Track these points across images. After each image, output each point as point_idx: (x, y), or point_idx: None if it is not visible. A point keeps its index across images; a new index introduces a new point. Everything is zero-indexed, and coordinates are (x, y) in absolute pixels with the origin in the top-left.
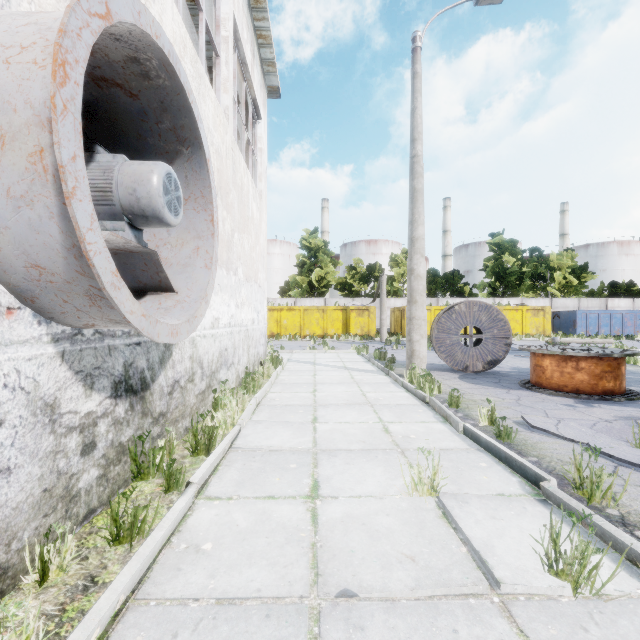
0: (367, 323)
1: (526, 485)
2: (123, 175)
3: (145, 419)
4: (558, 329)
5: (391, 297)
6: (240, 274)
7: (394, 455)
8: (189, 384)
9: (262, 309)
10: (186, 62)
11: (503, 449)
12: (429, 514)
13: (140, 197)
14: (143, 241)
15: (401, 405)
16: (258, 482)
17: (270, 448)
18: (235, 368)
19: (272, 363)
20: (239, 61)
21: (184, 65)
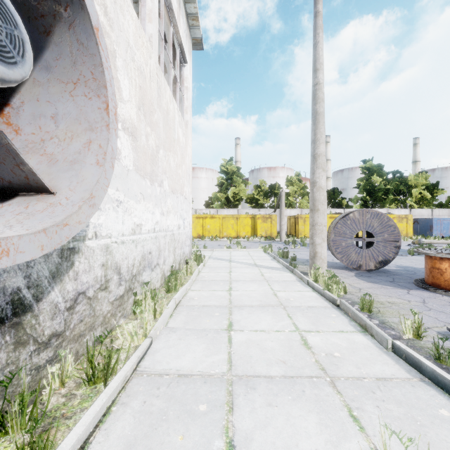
0: (270, 227)
1: None
2: None
3: (22, 349)
4: (417, 232)
5: (287, 208)
6: (166, 186)
7: (324, 389)
8: (101, 292)
9: (188, 217)
10: None
11: None
12: None
13: None
14: None
15: (312, 307)
16: (153, 445)
17: (179, 372)
18: (160, 268)
19: (196, 260)
20: (166, 6)
21: None
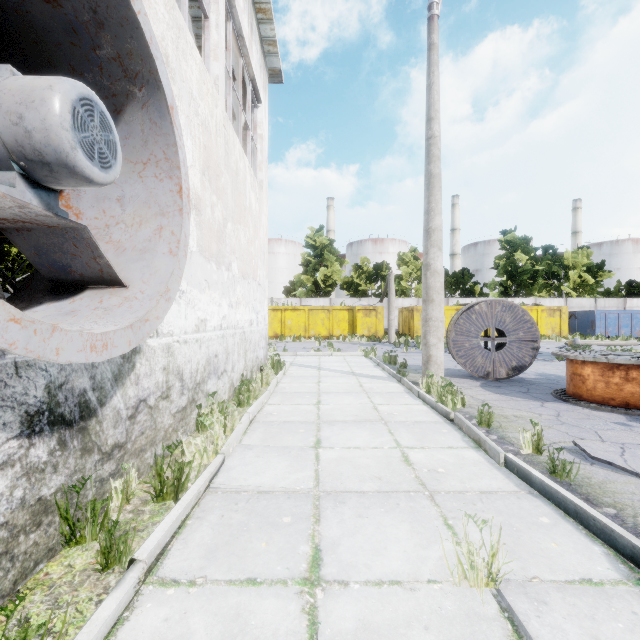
0: (374, 323)
1: (618, 561)
2: (2, 93)
3: (88, 457)
4: (574, 330)
5: (399, 297)
6: (235, 270)
7: (421, 502)
8: (162, 402)
9: (262, 309)
10: (157, 3)
11: (571, 498)
12: (492, 630)
13: (31, 129)
14: (59, 208)
15: (420, 423)
16: (236, 550)
17: (259, 488)
18: (228, 376)
19: (273, 368)
20: (234, 33)
21: (154, 5)
